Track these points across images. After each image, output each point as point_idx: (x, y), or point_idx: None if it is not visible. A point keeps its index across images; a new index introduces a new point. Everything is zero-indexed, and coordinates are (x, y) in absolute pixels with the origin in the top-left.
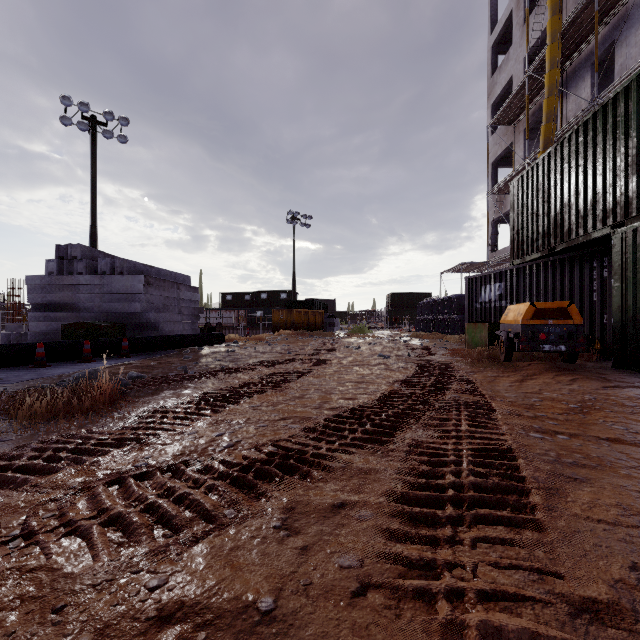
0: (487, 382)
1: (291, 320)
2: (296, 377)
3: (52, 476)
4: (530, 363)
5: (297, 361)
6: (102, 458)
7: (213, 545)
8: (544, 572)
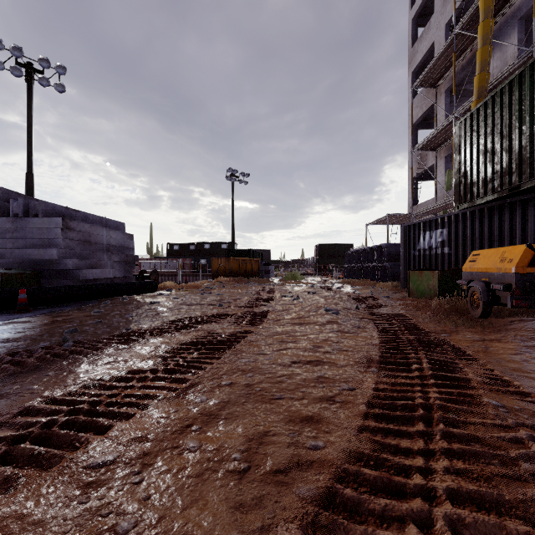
0: (482, 352)
1: (229, 267)
2: (219, 351)
3: None
4: (511, 320)
5: (227, 318)
6: None
7: None
8: None
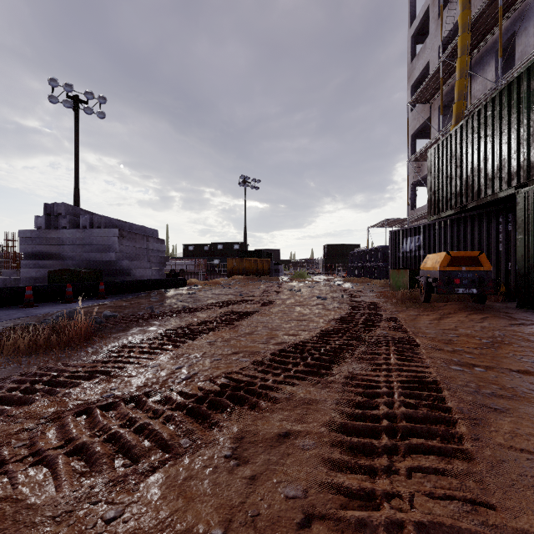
0: (410, 320)
1: (243, 267)
2: (246, 316)
3: (27, 407)
4: (446, 304)
5: (247, 302)
6: (73, 390)
7: (168, 475)
8: (476, 503)
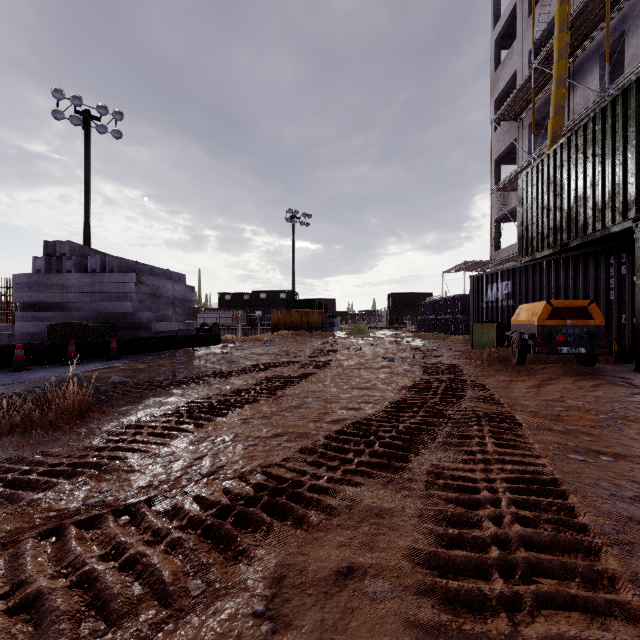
0: (501, 387)
1: (290, 320)
2: (293, 382)
3: None
4: (545, 366)
5: (295, 364)
6: (44, 494)
7: None
8: None
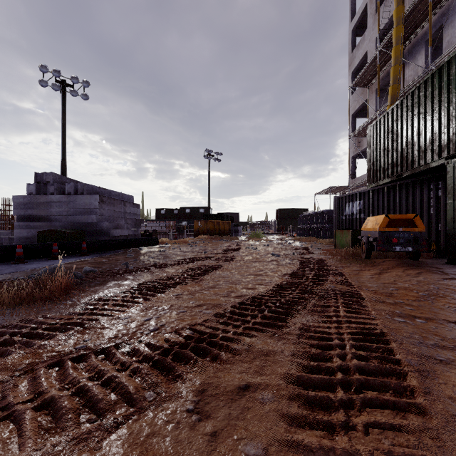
0: (353, 274)
1: (207, 228)
2: (210, 271)
3: (3, 359)
4: (384, 260)
5: (211, 258)
6: (48, 342)
7: (131, 431)
8: None
